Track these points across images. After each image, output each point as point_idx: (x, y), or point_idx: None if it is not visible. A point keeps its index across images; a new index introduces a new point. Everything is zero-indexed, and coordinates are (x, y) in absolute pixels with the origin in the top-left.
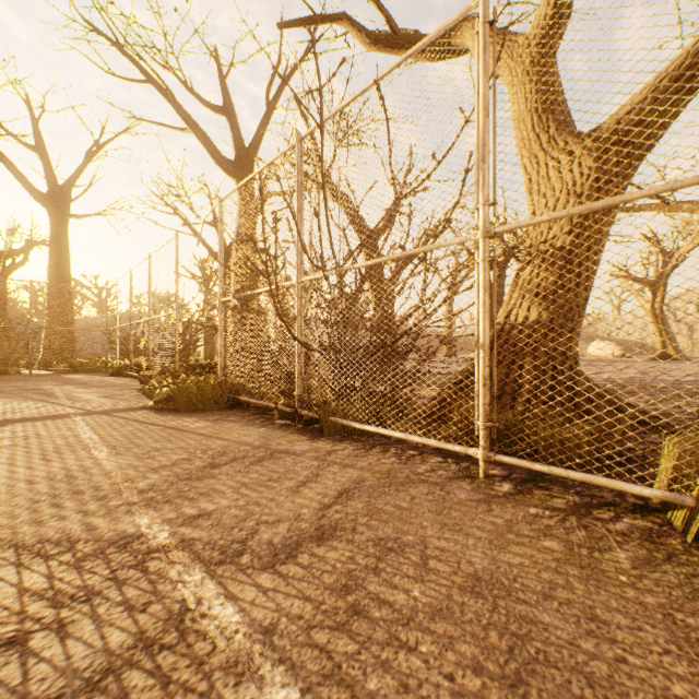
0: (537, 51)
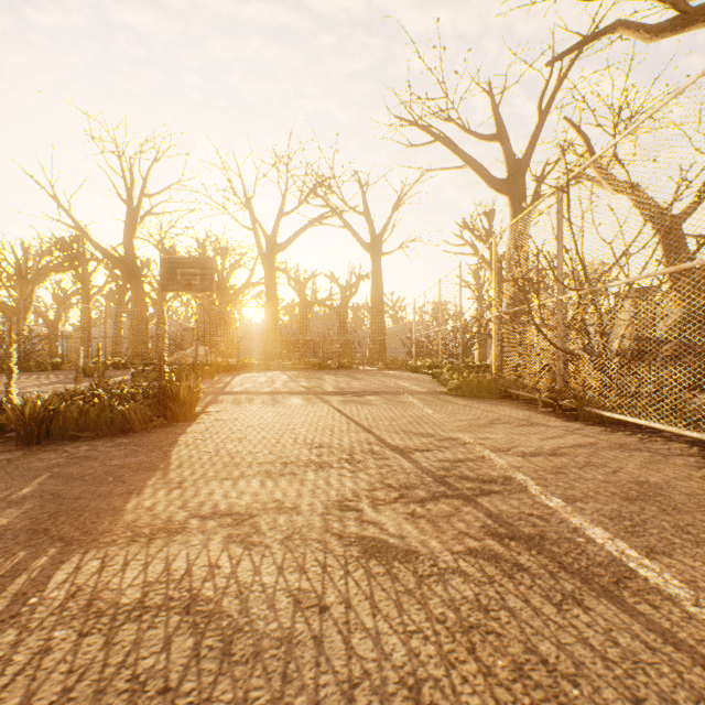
0: None
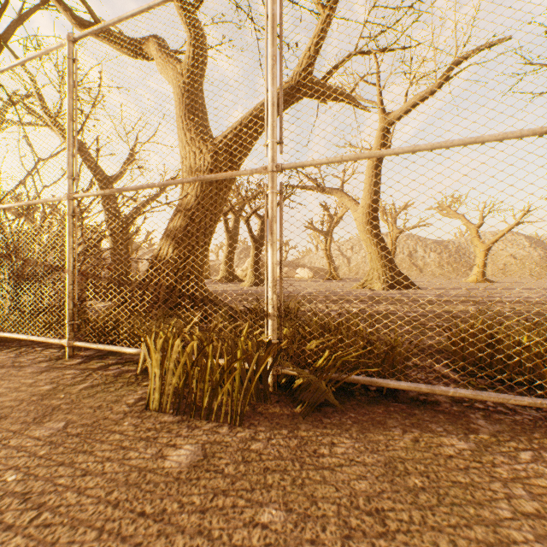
0: (187, 79)
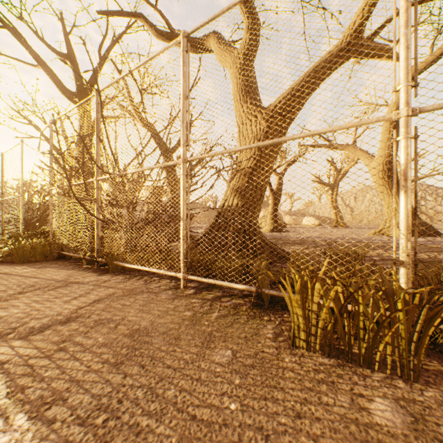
0: (243, 60)
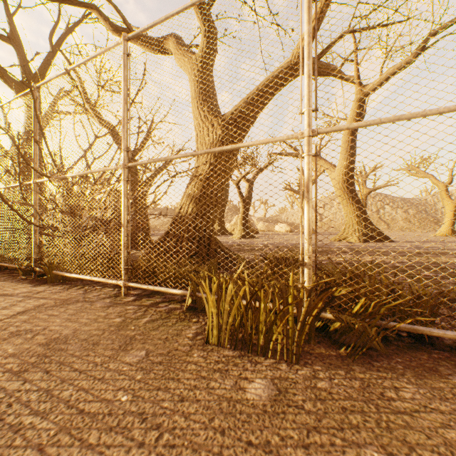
0: (201, 66)
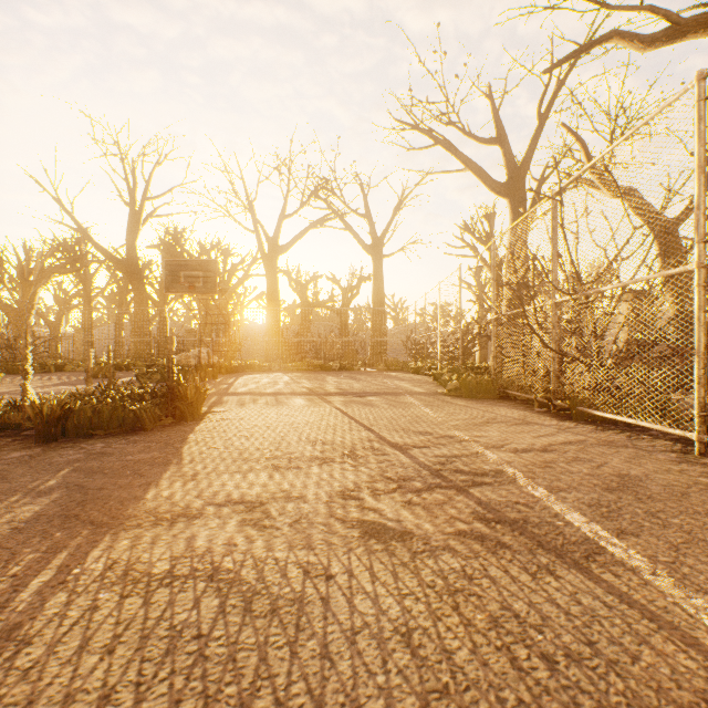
0: None
